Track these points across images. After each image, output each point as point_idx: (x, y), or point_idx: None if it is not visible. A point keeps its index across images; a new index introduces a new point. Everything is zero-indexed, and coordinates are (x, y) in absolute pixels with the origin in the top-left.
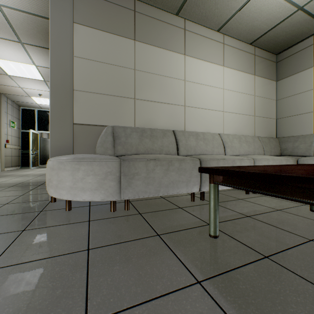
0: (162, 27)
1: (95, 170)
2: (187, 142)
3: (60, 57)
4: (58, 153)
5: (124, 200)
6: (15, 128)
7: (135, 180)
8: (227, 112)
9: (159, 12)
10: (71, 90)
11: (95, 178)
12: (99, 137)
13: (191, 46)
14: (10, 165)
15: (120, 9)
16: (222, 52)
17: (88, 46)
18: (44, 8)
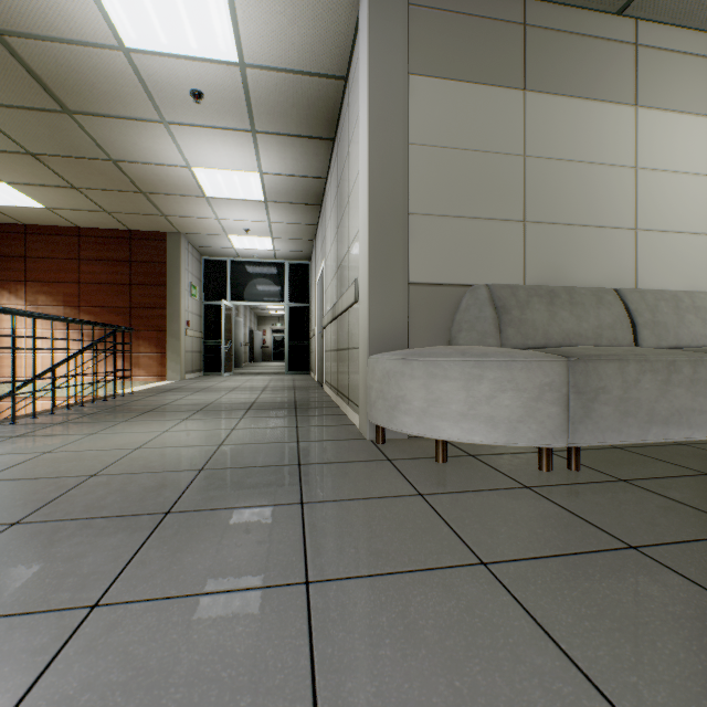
0: (582, 50)
1: (518, 379)
2: (656, 317)
3: (385, 150)
4: (381, 344)
5: (568, 449)
6: (197, 299)
7: (599, 404)
8: None
9: (576, 15)
10: (404, 214)
11: (517, 398)
12: (460, 310)
13: (650, 82)
14: (190, 369)
15: (494, 26)
16: None
17: (432, 119)
18: (322, 55)
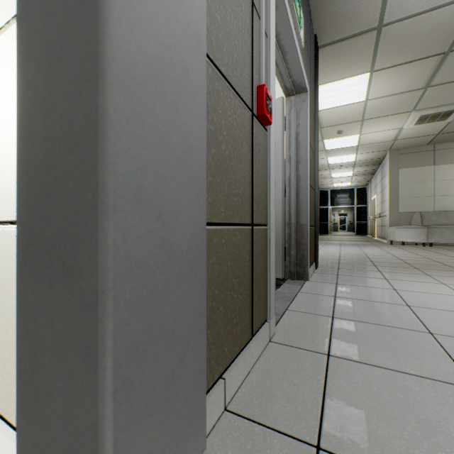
0: None
1: (416, 231)
2: None
3: (392, 186)
4: (391, 225)
5: (429, 243)
6: None
7: (434, 235)
8: None
9: (452, 143)
10: (397, 198)
11: (416, 234)
12: (412, 218)
13: None
14: None
15: (424, 153)
16: None
17: (405, 177)
18: (377, 157)
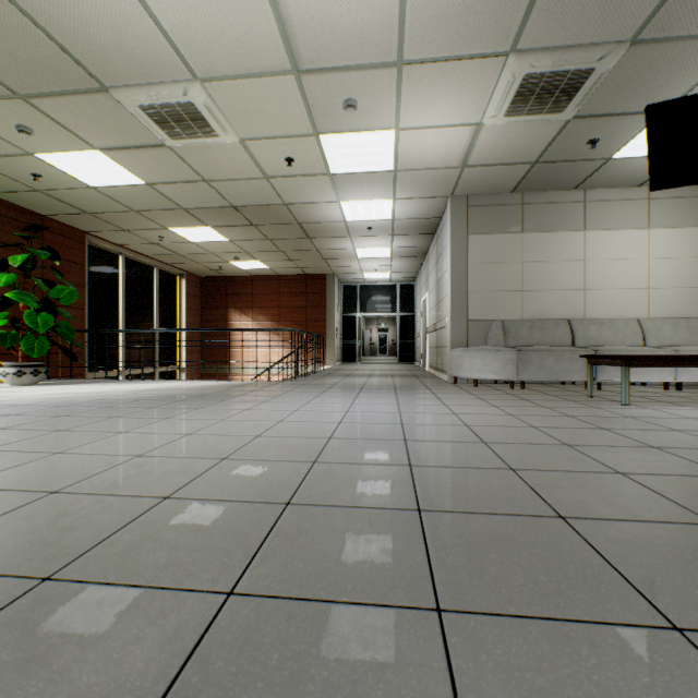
0: (553, 209)
1: (499, 357)
2: (586, 332)
3: (457, 268)
4: (456, 345)
5: (520, 382)
6: (340, 313)
7: (529, 366)
8: (656, 288)
9: (550, 194)
10: (465, 293)
11: (499, 363)
12: (489, 331)
13: (593, 218)
14: (337, 359)
15: (507, 207)
16: (646, 210)
17: (478, 252)
18: (430, 214)
